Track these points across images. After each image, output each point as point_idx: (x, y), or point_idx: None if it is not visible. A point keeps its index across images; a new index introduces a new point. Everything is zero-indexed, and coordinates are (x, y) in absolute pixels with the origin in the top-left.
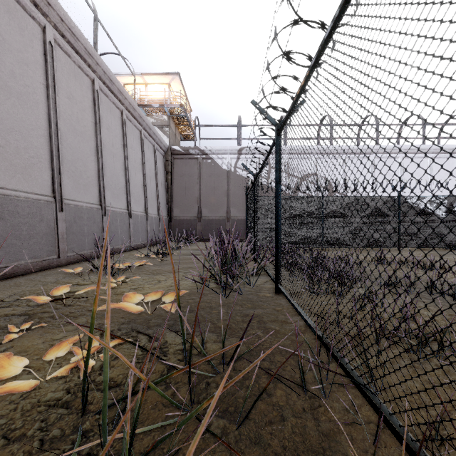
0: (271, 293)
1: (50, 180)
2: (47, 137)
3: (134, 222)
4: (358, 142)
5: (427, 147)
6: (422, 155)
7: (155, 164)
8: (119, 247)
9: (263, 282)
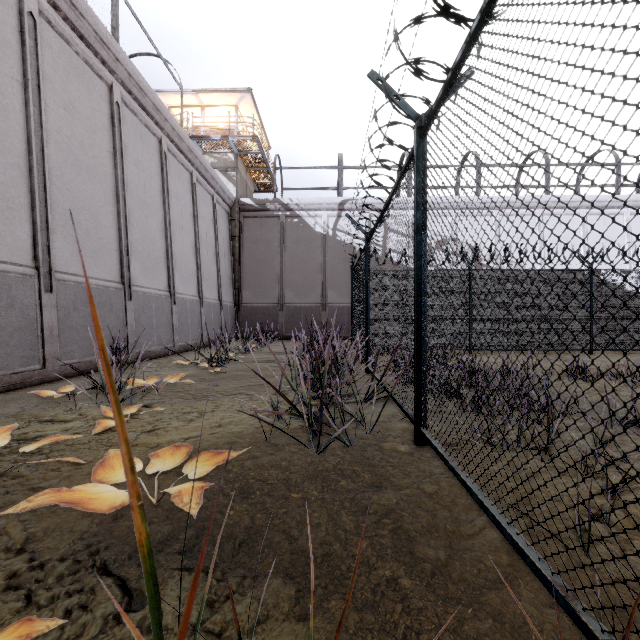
0: (406, 444)
1: (29, 240)
2: (24, 169)
3: (180, 311)
4: (516, 193)
5: (624, 199)
6: (616, 210)
7: (215, 224)
8: (154, 349)
9: (388, 417)
